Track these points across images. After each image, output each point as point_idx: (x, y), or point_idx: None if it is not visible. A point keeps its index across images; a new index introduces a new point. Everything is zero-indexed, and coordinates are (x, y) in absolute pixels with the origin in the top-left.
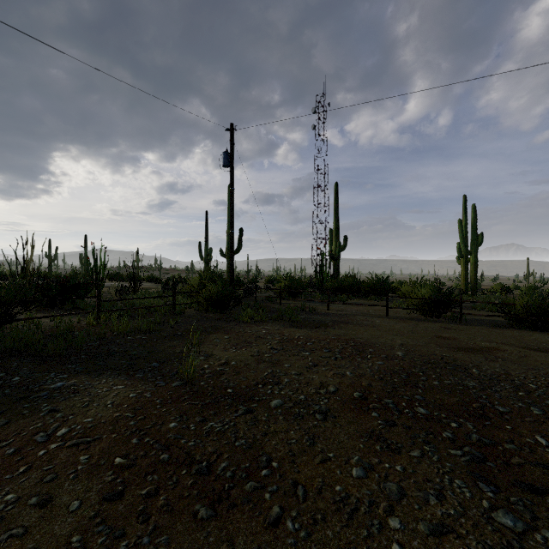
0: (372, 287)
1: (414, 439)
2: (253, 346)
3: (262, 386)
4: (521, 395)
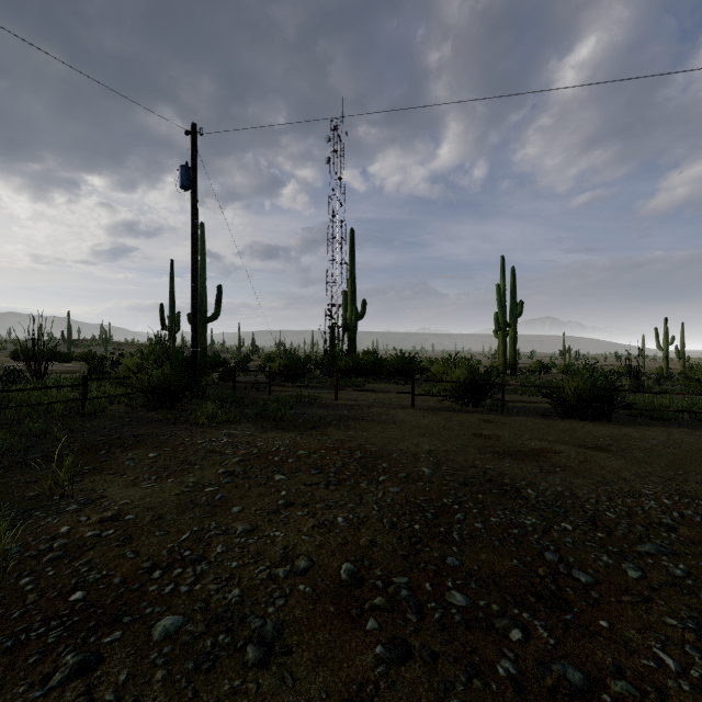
0: (397, 367)
1: (445, 700)
2: (192, 472)
3: (160, 573)
4: (602, 538)
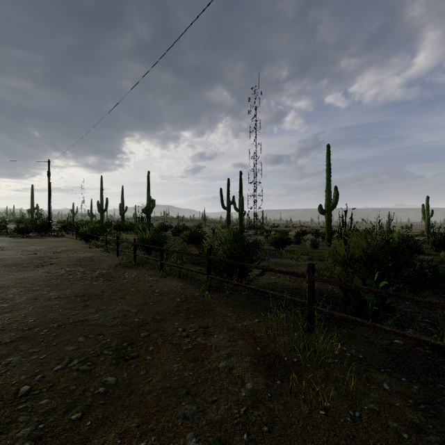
0: None
1: None
2: None
3: None
4: None
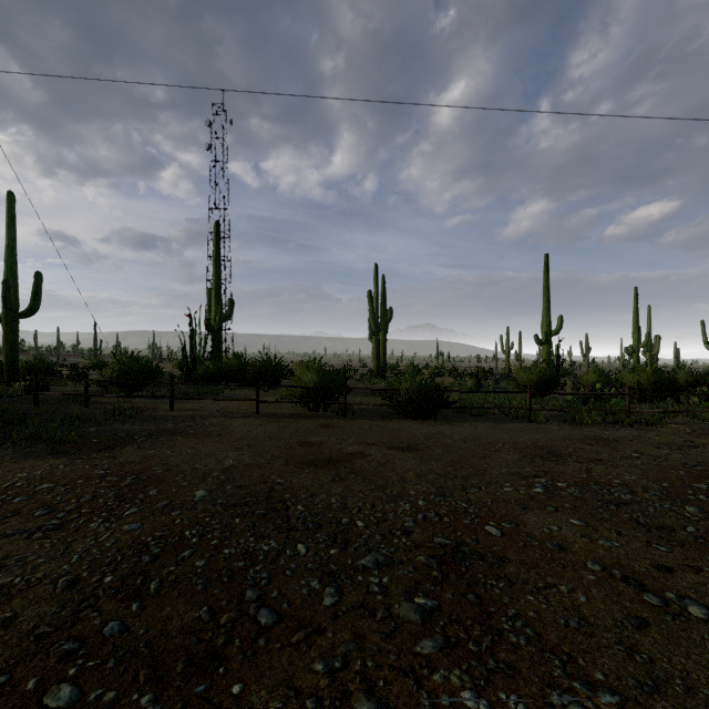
0: (263, 372)
1: None
2: None
3: None
4: (332, 556)
